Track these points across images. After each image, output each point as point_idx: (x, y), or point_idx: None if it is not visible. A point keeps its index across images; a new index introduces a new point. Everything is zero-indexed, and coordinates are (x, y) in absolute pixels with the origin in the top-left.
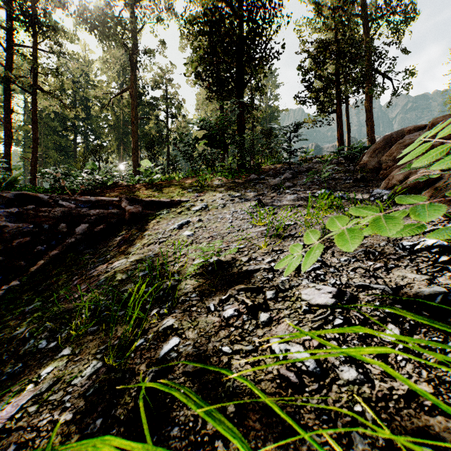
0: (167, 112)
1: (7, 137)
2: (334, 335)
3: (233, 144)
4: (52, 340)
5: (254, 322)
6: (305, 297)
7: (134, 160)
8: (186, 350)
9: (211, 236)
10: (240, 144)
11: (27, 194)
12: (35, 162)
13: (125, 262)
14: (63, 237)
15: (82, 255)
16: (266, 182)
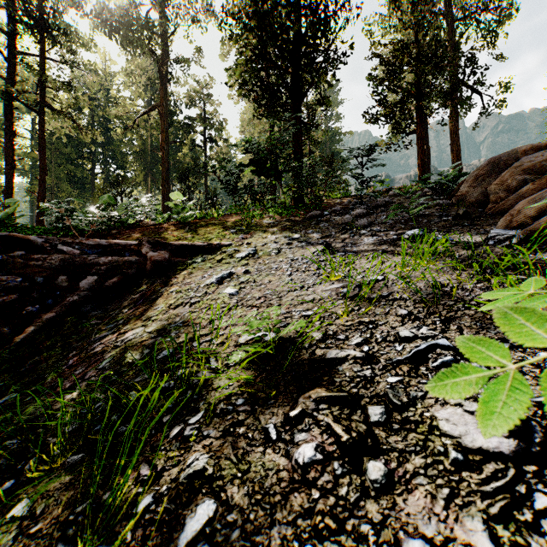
0: (204, 135)
1: (8, 165)
2: (546, 542)
3: (288, 171)
4: (10, 474)
5: (356, 481)
6: (447, 427)
7: (165, 194)
8: (228, 540)
9: (264, 296)
10: (297, 172)
11: (15, 236)
12: (43, 196)
13: (142, 333)
14: (63, 293)
15: (86, 319)
16: (332, 220)
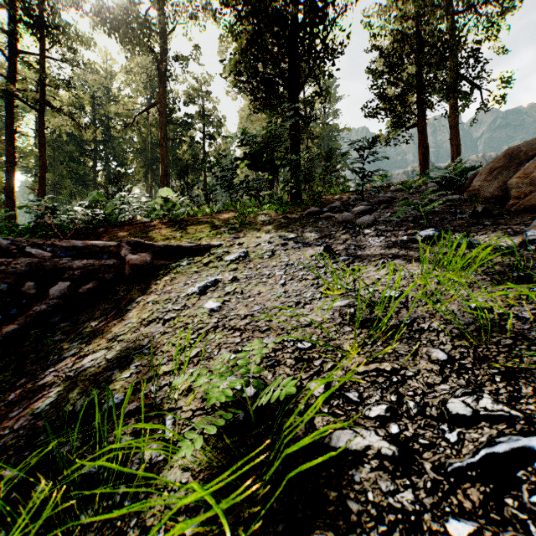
0: (203, 132)
1: (9, 163)
2: None
3: (285, 165)
4: None
5: None
6: None
7: None
8: None
9: (250, 314)
10: (294, 166)
11: None
12: (43, 193)
13: (101, 359)
14: (30, 302)
15: (52, 333)
16: (332, 218)
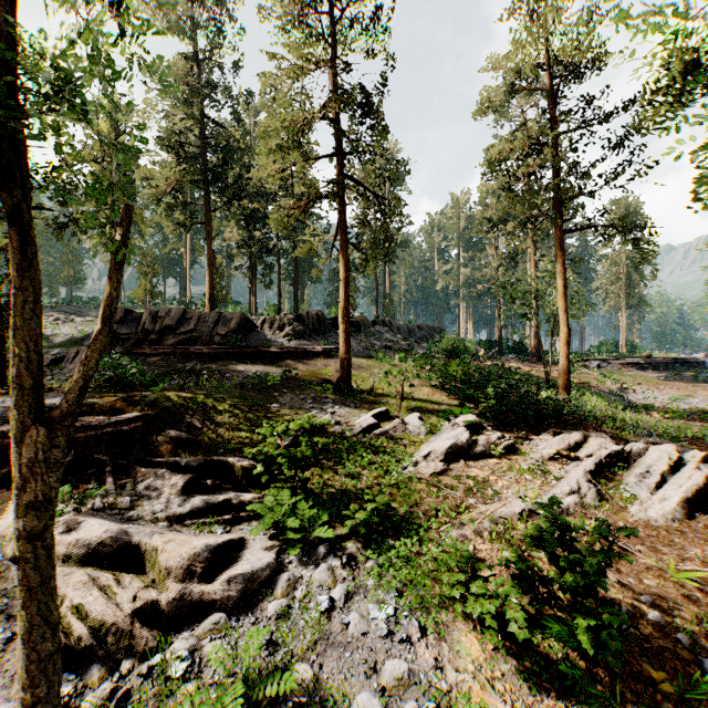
0: None
1: None
2: None
3: None
4: None
5: None
6: None
7: None
8: None
9: None
10: None
11: None
12: None
13: None
14: None
15: None
16: None
